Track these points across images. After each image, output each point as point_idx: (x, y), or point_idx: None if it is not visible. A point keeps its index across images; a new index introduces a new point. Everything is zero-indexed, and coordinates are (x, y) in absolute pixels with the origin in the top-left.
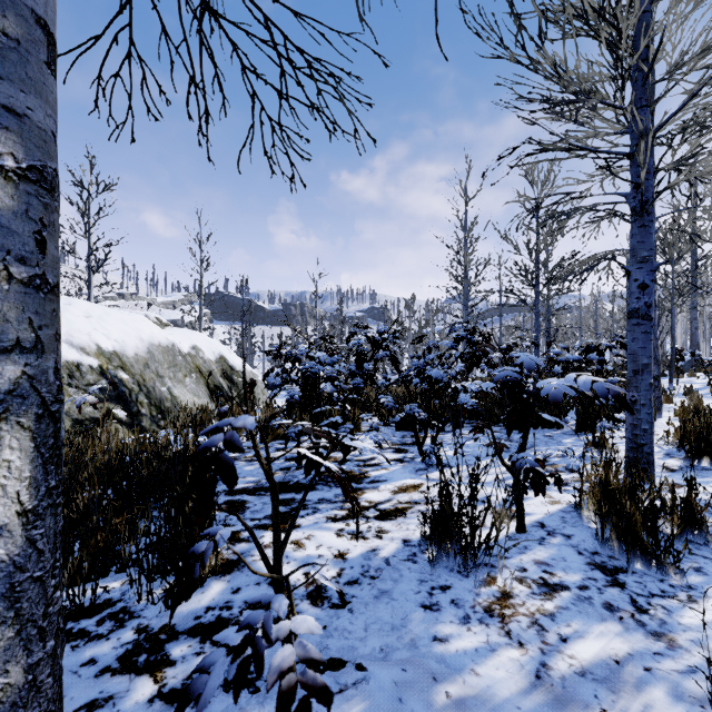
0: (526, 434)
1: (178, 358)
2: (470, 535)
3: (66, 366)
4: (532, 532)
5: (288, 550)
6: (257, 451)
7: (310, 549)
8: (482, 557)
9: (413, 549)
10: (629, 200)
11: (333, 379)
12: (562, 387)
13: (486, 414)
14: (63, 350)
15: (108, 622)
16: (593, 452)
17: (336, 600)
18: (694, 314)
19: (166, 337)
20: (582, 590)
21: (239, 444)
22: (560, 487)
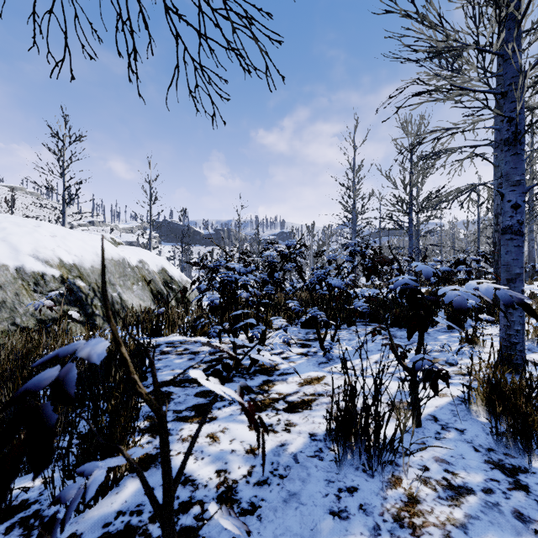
0: (422, 336)
1: (127, 270)
2: (374, 435)
3: (32, 276)
4: (427, 426)
5: (204, 444)
6: (132, 378)
7: (224, 443)
8: (384, 454)
9: (319, 443)
10: (502, 133)
11: (247, 287)
12: (465, 294)
13: (373, 314)
14: (31, 263)
15: (17, 529)
16: (466, 347)
17: (245, 504)
18: (531, 236)
19: (118, 253)
20: (487, 494)
21: (71, 388)
22: (447, 382)
